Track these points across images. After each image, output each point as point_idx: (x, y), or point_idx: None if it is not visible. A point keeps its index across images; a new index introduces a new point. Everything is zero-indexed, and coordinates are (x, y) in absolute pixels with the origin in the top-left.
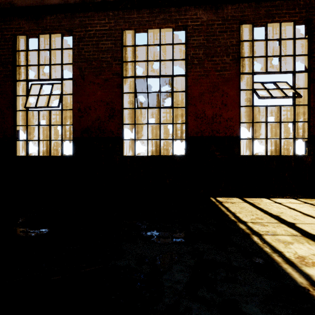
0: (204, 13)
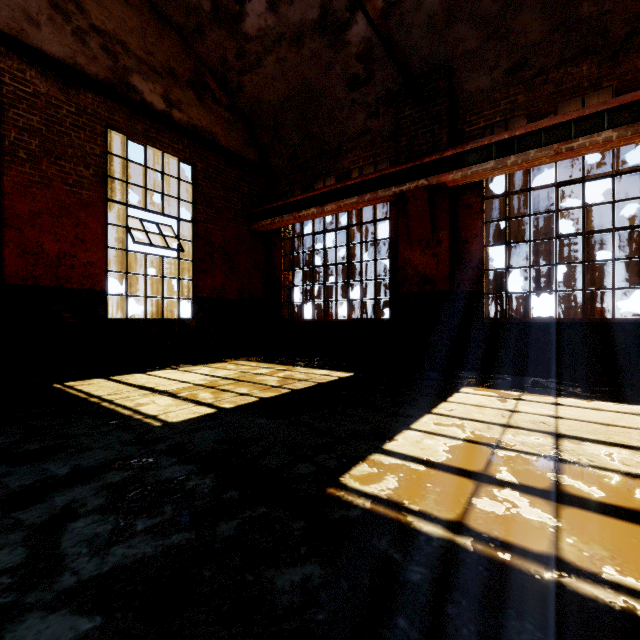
0: (42, 78)
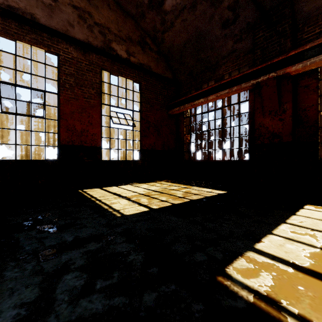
0: (75, 50)
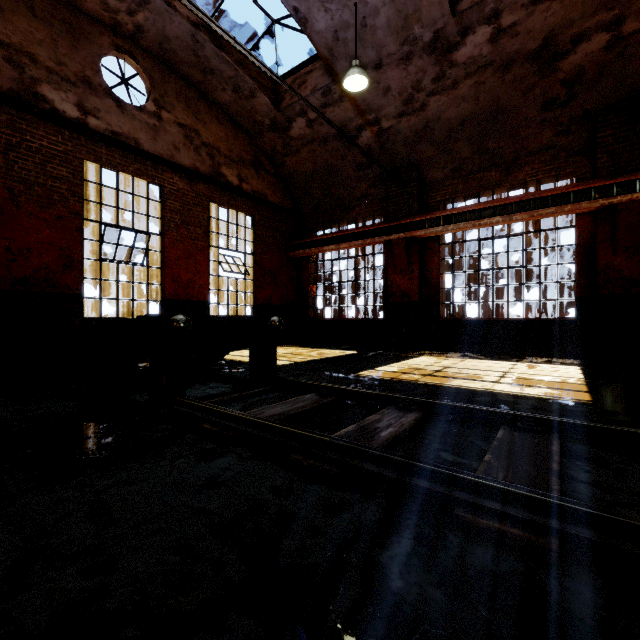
0: (181, 180)
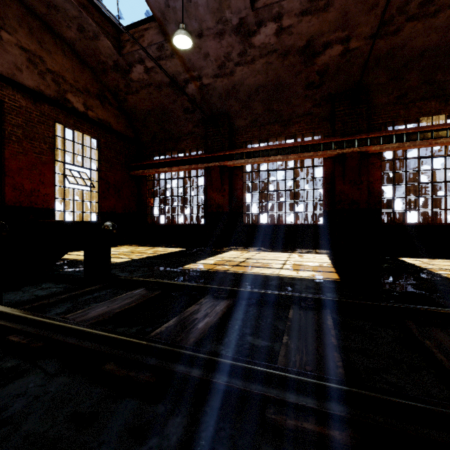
0: (23, 98)
